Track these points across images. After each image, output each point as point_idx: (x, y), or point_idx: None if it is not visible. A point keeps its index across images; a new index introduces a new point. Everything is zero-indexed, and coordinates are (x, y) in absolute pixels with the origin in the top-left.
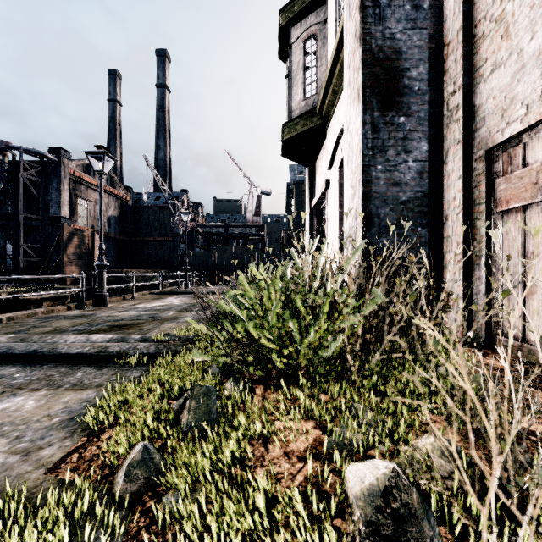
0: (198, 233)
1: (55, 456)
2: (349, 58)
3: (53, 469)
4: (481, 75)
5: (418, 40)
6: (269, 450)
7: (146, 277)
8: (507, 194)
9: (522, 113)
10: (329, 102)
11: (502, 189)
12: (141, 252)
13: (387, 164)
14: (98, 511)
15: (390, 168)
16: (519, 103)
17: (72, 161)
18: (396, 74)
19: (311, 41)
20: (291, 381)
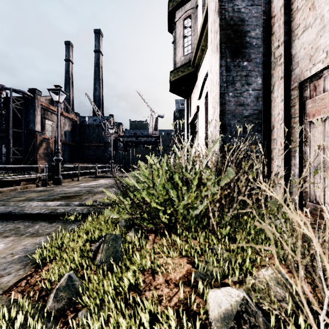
0: (119, 141)
1: (11, 281)
2: (211, 25)
3: (7, 291)
4: (296, 35)
5: (255, 12)
6: (155, 279)
7: (88, 168)
8: (313, 110)
9: (323, 57)
10: (198, 57)
11: (310, 107)
12: (85, 153)
13: (235, 92)
14: (31, 324)
15: (238, 94)
16: (321, 51)
17: (42, 97)
18: (241, 35)
19: (188, 19)
20: (173, 231)
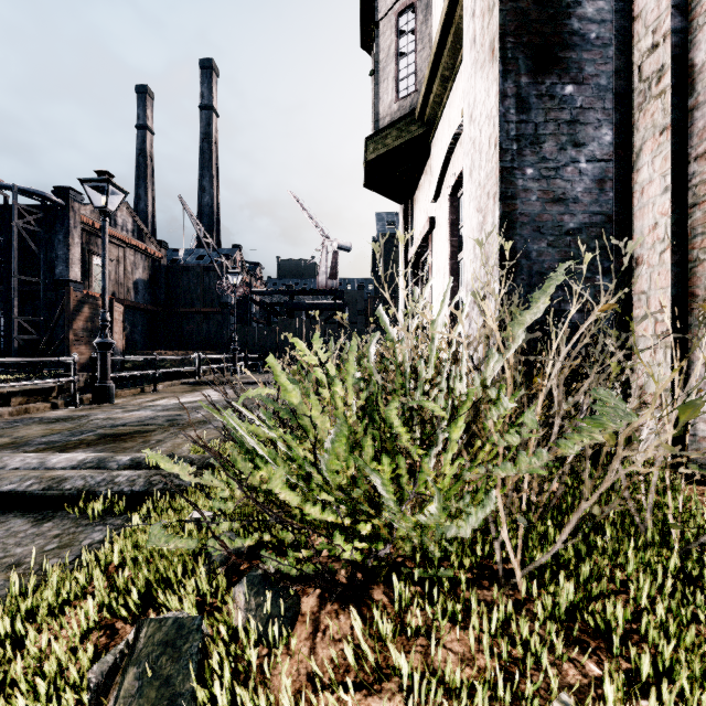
0: (254, 302)
1: None
2: None
3: None
4: None
5: None
6: None
7: (186, 361)
8: None
9: None
10: (434, 98)
11: None
12: (180, 328)
13: (543, 166)
14: None
15: (549, 172)
16: None
17: (85, 205)
18: (559, 12)
19: (407, 14)
20: (378, 578)
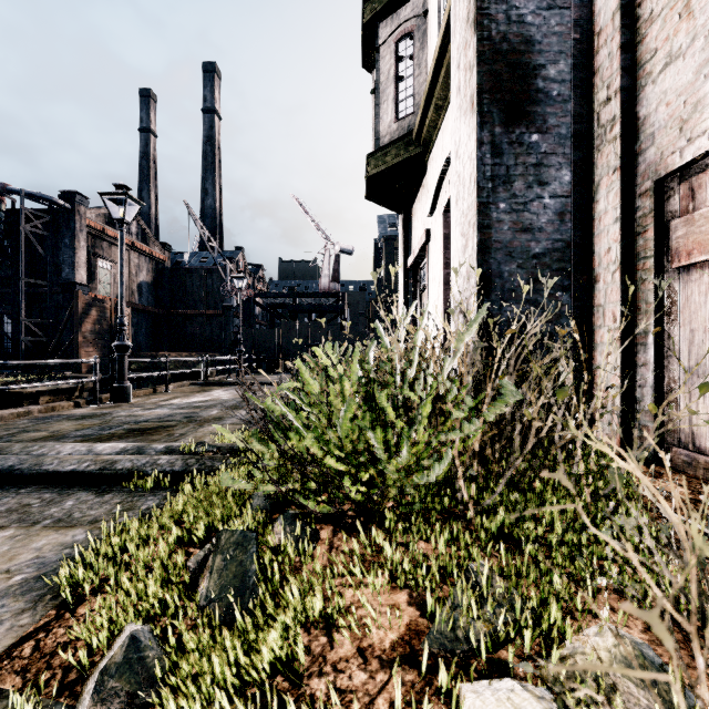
0: (257, 304)
1: None
2: (458, 53)
3: None
4: (648, 74)
5: (558, 24)
6: (335, 644)
7: (189, 362)
8: (689, 242)
9: None
10: (430, 123)
11: (681, 235)
12: (183, 330)
13: (513, 201)
14: None
15: (518, 206)
16: (707, 109)
17: (90, 209)
18: (526, 74)
19: (405, 41)
20: (374, 519)
